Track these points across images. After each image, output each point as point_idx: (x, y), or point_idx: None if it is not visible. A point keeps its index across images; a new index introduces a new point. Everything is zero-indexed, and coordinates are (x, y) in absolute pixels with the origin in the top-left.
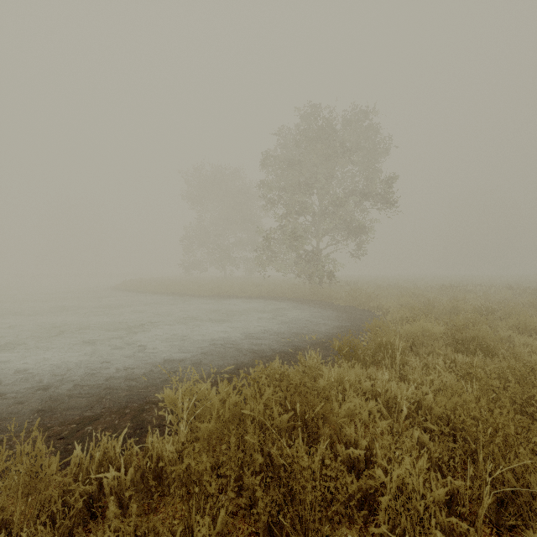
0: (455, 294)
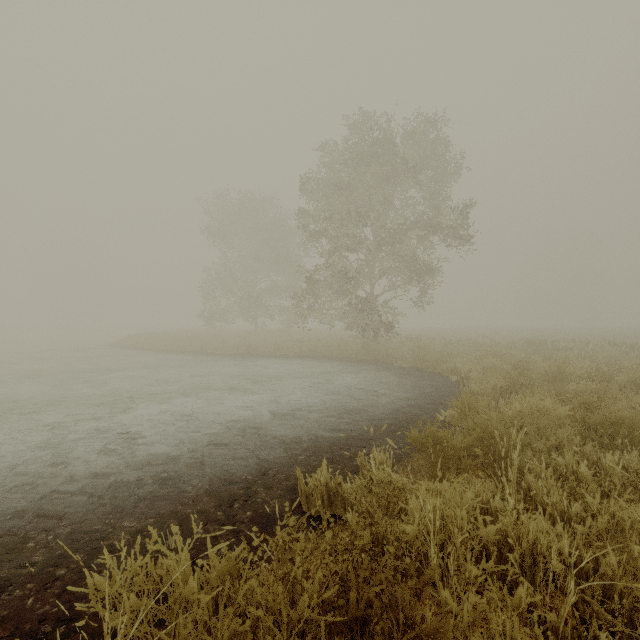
0: (548, 353)
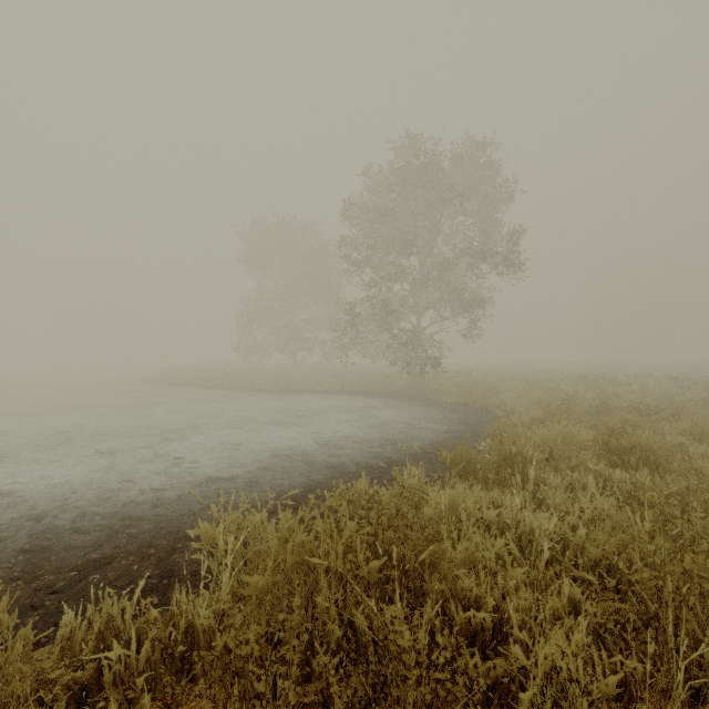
0: (602, 388)
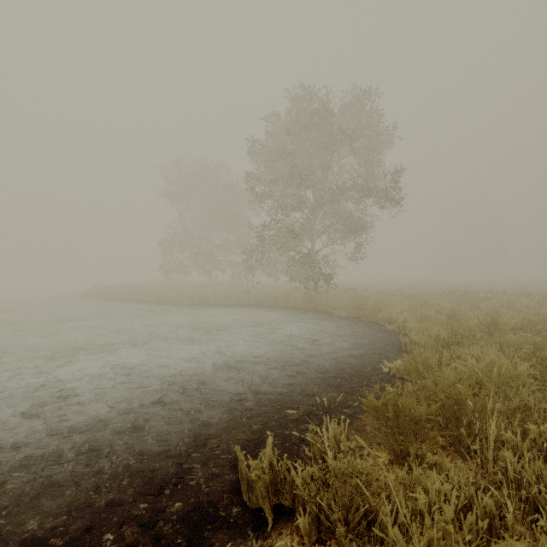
0: (473, 303)
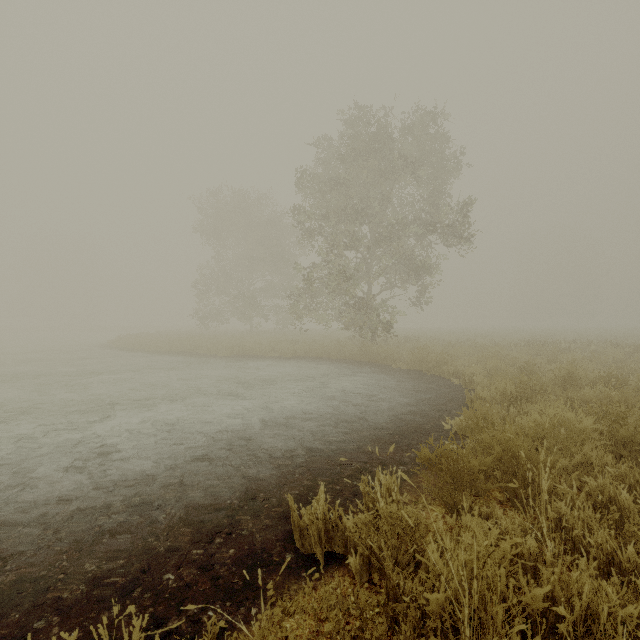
0: (551, 355)
